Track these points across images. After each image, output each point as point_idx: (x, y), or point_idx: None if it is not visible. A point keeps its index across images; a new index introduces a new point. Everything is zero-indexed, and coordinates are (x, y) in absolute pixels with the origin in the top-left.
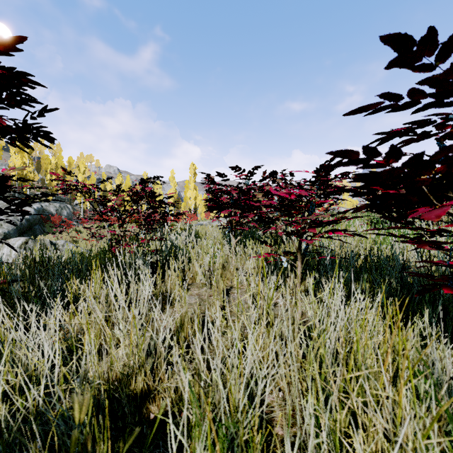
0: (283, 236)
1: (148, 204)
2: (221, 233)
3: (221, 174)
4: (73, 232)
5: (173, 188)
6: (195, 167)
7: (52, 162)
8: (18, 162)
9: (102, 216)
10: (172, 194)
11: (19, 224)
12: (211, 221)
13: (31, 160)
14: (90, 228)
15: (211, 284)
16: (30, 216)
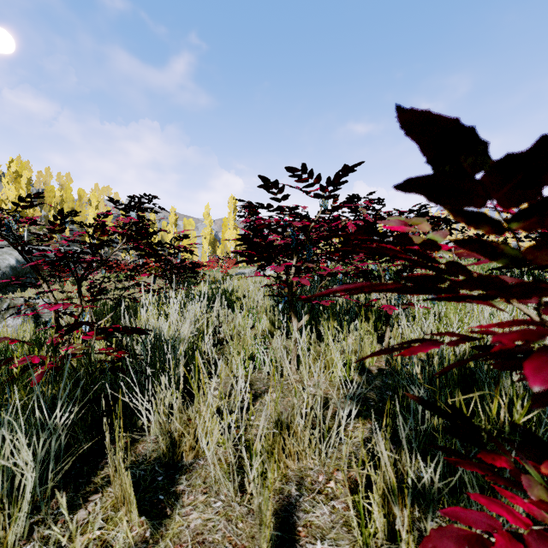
0: (402, 318)
1: (137, 250)
2: (269, 292)
3: (269, 185)
4: (70, 285)
5: (208, 227)
6: (235, 201)
7: (56, 195)
8: (12, 194)
9: (38, 272)
10: (207, 234)
11: (1, 274)
12: (255, 269)
13: (30, 192)
14: (92, 280)
15: (244, 464)
16: (18, 263)
